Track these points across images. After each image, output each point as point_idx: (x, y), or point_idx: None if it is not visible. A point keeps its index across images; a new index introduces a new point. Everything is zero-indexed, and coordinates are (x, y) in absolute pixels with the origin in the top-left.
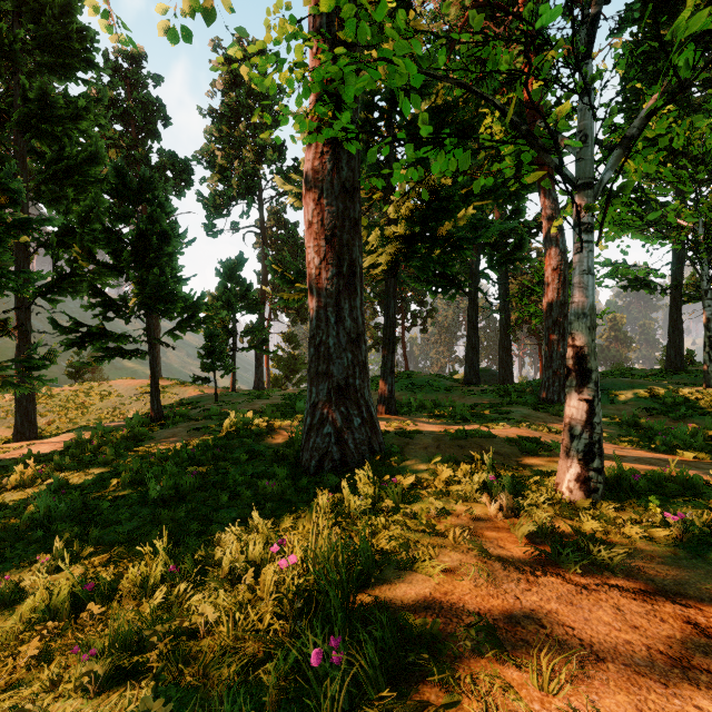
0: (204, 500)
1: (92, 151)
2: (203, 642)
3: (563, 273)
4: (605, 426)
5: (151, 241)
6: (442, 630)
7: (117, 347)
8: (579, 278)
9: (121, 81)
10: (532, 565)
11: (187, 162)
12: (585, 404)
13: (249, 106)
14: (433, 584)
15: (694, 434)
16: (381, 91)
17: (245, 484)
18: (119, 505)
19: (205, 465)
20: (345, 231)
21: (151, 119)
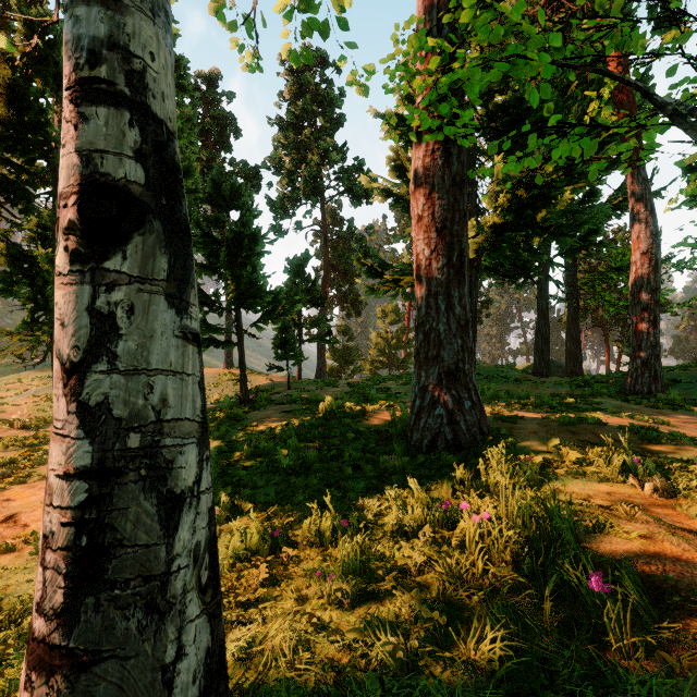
0: (328, 471)
1: (186, 166)
2: (418, 578)
3: (654, 256)
4: None
5: (243, 243)
6: (678, 580)
7: (211, 338)
8: None
9: (200, 101)
10: None
11: (257, 169)
12: None
13: (313, 112)
14: (636, 545)
15: None
16: None
17: (360, 459)
18: (254, 472)
19: (313, 442)
20: (455, 223)
21: (225, 133)
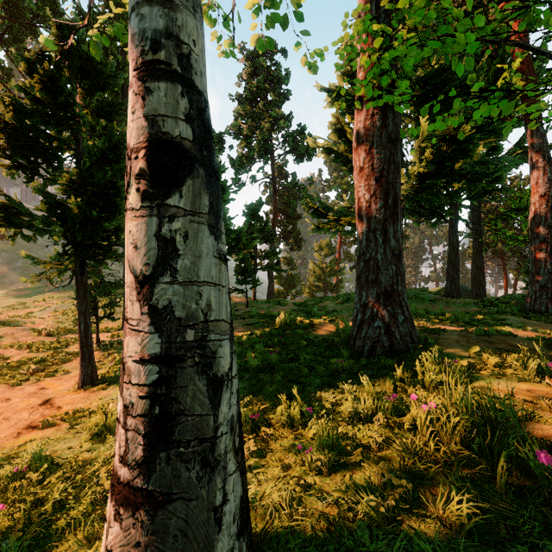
0: (289, 370)
1: None
2: (379, 453)
3: (551, 198)
4: None
5: None
6: None
7: None
8: None
9: None
10: None
11: (221, 135)
12: None
13: (265, 89)
14: None
15: None
16: None
17: (313, 361)
18: None
19: (273, 348)
20: (390, 173)
21: None
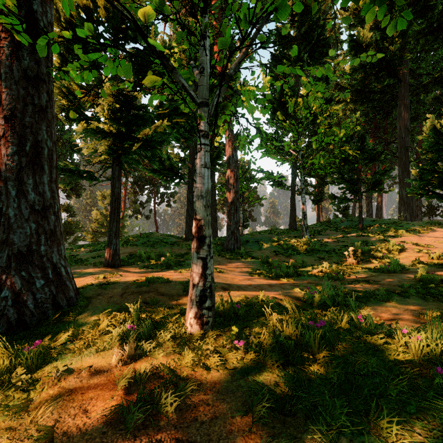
0: None
1: None
2: None
3: (236, 173)
4: (252, 264)
5: None
6: None
7: None
8: (199, 170)
9: None
10: (92, 436)
11: None
12: (201, 261)
13: None
14: None
15: (292, 265)
16: (102, 23)
17: None
18: None
19: None
20: (27, 114)
21: None
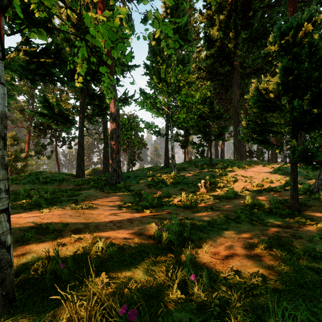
0: None
1: None
2: None
3: (118, 121)
4: (127, 196)
5: None
6: None
7: None
8: None
9: None
10: None
11: None
12: None
13: None
14: None
15: (159, 196)
16: None
17: None
18: None
19: None
20: None
21: None
